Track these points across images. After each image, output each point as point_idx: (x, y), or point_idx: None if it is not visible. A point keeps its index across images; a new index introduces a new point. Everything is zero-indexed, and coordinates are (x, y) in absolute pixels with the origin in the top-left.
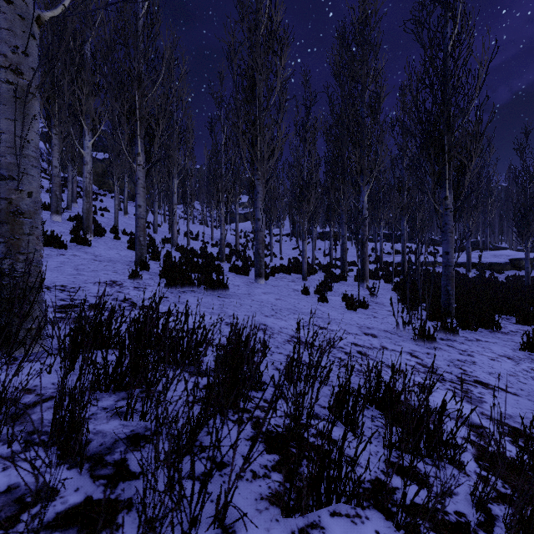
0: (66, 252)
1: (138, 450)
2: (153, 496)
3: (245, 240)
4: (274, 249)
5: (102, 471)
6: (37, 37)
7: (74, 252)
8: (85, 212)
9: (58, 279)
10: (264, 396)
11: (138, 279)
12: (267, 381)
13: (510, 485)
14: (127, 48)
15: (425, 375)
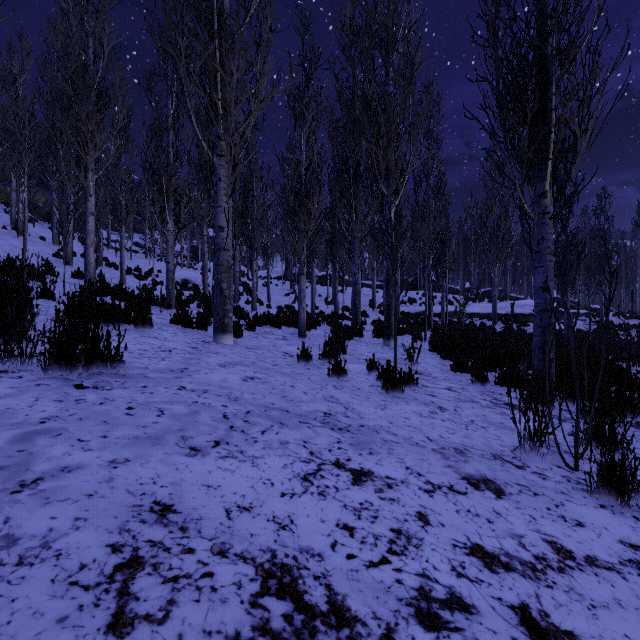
0: None
1: None
2: None
3: None
4: (260, 294)
5: None
6: None
7: None
8: None
9: None
10: None
11: None
12: None
13: None
14: None
15: None
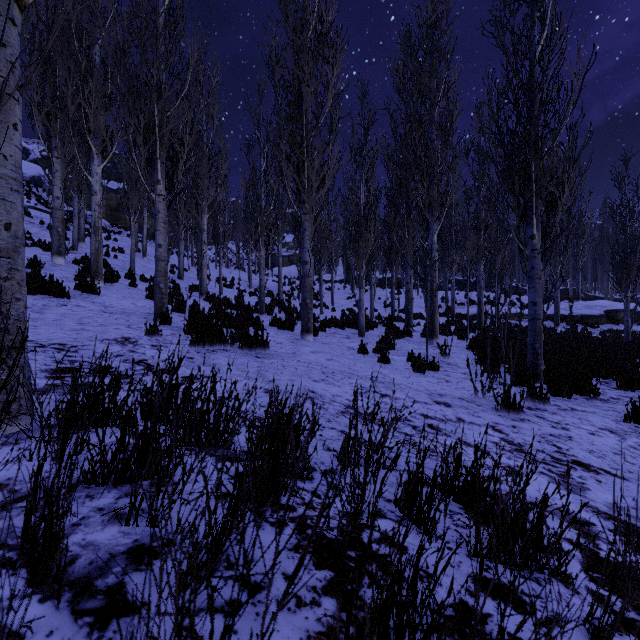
0: (68, 302)
1: (141, 569)
2: (159, 639)
3: (290, 288)
4: (324, 298)
5: (88, 604)
6: (17, 23)
7: (79, 302)
8: (93, 253)
9: (56, 336)
10: (313, 487)
11: (156, 336)
12: (316, 466)
13: (632, 605)
14: (144, 51)
15: (512, 454)
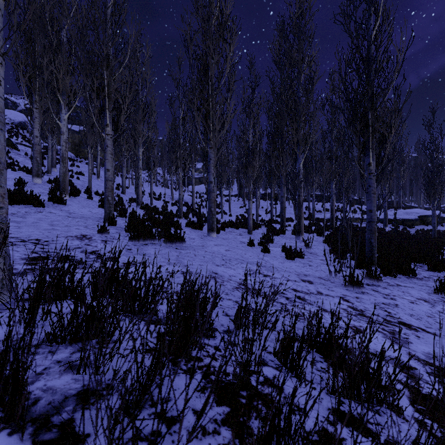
0: (43, 210)
1: (87, 407)
2: None
3: (200, 200)
4: (224, 207)
5: (45, 436)
6: (1, 8)
7: (51, 210)
8: (62, 175)
9: (34, 234)
10: (215, 343)
11: (105, 234)
12: (217, 327)
13: None
14: (96, 33)
15: (357, 317)
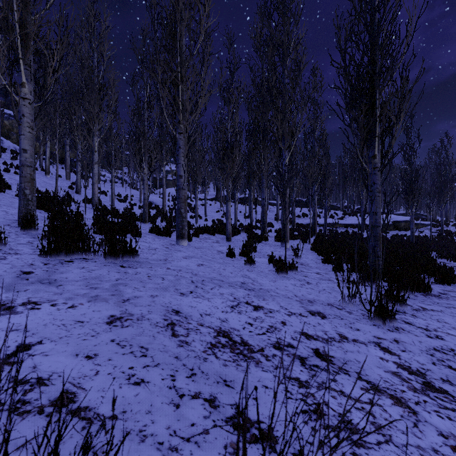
0: None
1: None
2: None
3: (173, 203)
4: (199, 211)
5: None
6: None
7: None
8: None
9: None
10: None
11: None
12: None
13: None
14: None
15: (433, 399)
